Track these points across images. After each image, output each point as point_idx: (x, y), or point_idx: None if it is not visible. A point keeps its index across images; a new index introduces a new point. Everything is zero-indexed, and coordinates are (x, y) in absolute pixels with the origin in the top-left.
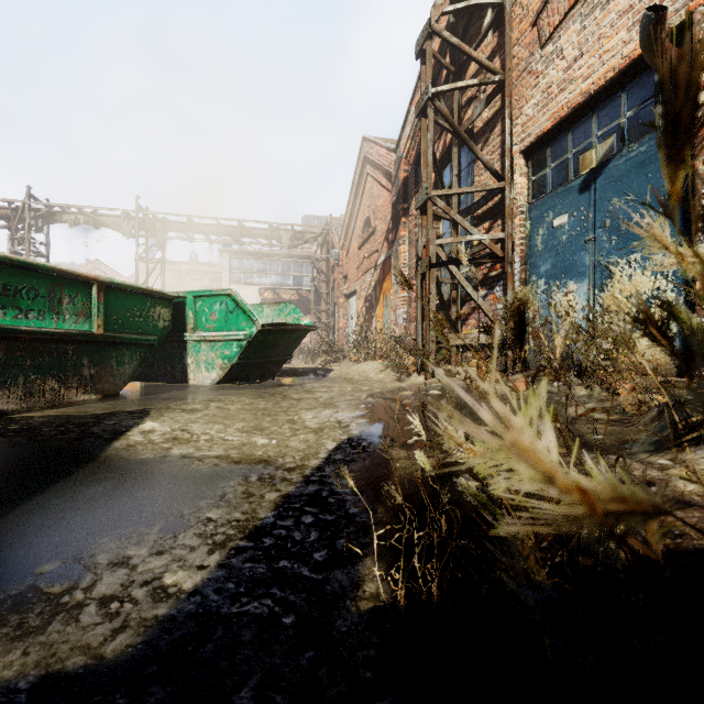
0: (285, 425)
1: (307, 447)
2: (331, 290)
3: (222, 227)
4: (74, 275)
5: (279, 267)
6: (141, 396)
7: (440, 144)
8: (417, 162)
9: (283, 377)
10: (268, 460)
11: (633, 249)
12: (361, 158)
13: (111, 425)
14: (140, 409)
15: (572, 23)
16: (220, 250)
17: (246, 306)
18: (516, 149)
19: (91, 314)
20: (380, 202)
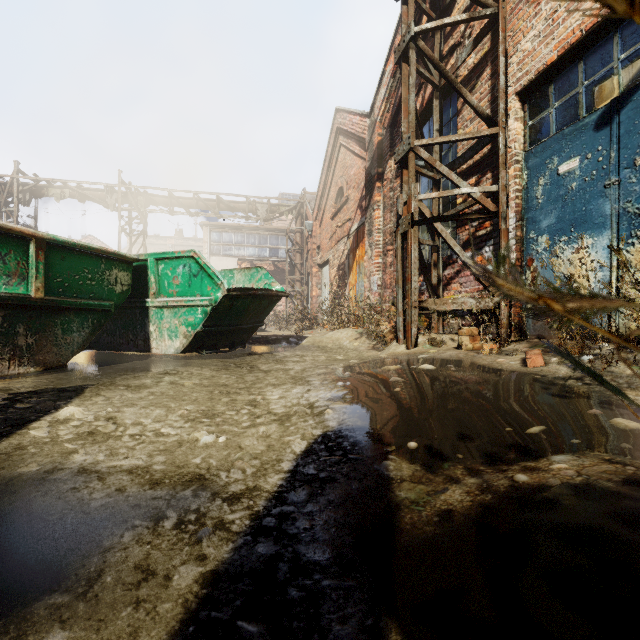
0: (244, 408)
1: (266, 447)
2: (305, 261)
3: (201, 200)
4: (3, 229)
5: (257, 240)
6: (93, 367)
7: (418, 102)
8: (392, 124)
9: (255, 345)
10: (205, 476)
11: None
12: (334, 130)
13: (23, 409)
14: (76, 386)
15: None
16: (201, 224)
17: (211, 268)
18: (510, 91)
19: (28, 274)
20: (352, 171)
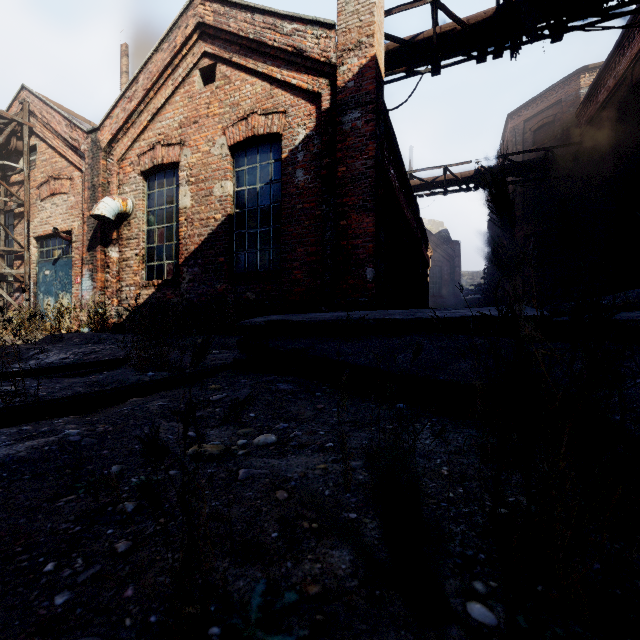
0: None
1: None
2: None
3: None
4: None
5: None
6: None
7: None
8: None
9: None
10: None
11: (64, 290)
12: None
13: None
14: None
15: (49, 202)
16: None
17: None
18: (32, 235)
19: None
20: None
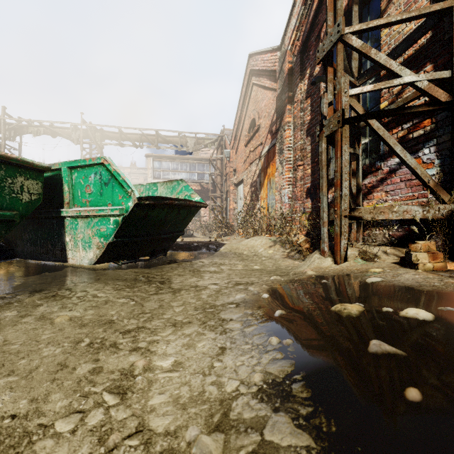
0: (99, 404)
1: None
2: (224, 181)
3: (144, 135)
4: None
5: (188, 167)
6: None
7: None
8: (302, 50)
9: (177, 252)
10: None
11: None
12: (247, 73)
13: None
14: None
15: None
16: (146, 155)
17: (121, 175)
18: None
19: None
20: (263, 103)
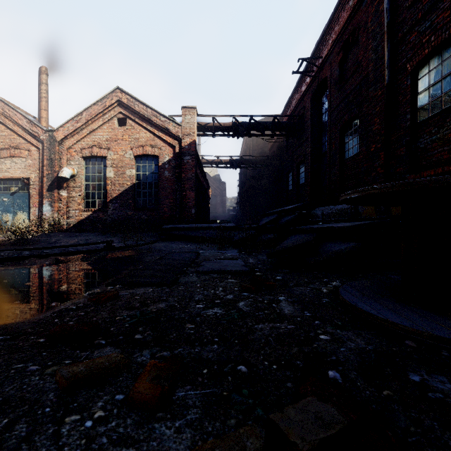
0: None
1: None
2: None
3: None
4: None
5: None
6: None
7: None
8: None
9: None
10: None
11: (21, 210)
12: None
13: None
14: None
15: (9, 160)
16: None
17: None
18: None
19: None
20: None
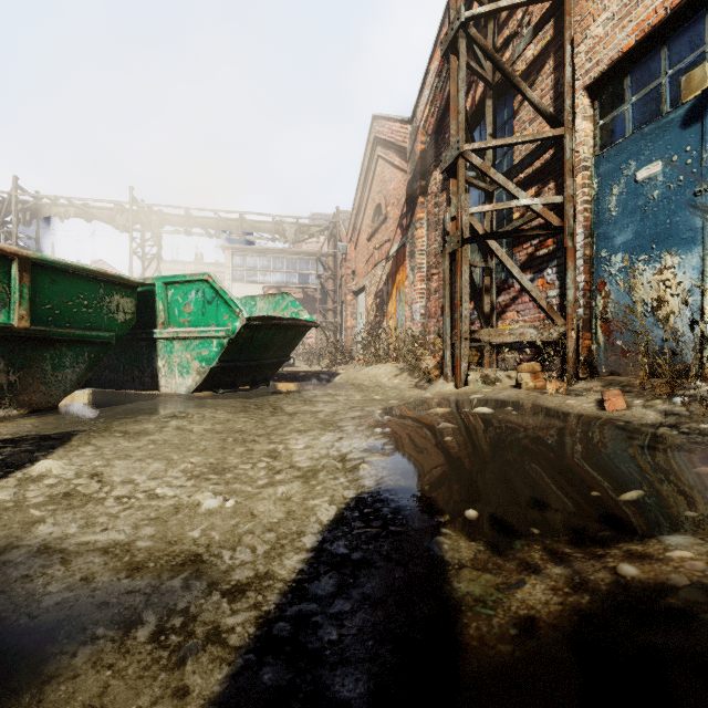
0: (262, 461)
1: (285, 514)
2: (338, 288)
3: (222, 220)
4: None
5: (284, 265)
6: (90, 409)
7: (467, 103)
8: (437, 130)
9: (280, 383)
10: (203, 557)
11: None
12: (371, 140)
13: None
14: (63, 432)
15: None
16: (222, 246)
17: (228, 294)
18: (577, 85)
19: (10, 300)
20: (392, 186)
